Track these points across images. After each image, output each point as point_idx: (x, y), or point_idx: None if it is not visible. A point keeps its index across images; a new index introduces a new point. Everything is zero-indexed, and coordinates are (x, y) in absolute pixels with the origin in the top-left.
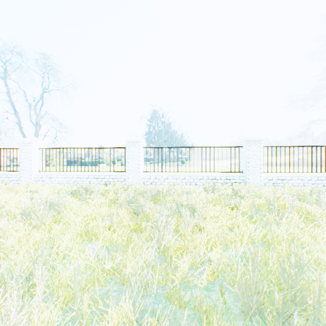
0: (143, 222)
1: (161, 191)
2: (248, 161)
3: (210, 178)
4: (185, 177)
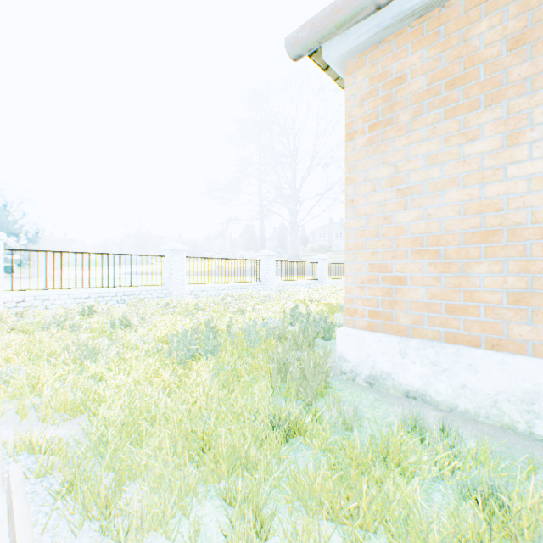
0: (98, 334)
1: (87, 310)
2: (172, 273)
3: (127, 294)
4: (91, 295)
